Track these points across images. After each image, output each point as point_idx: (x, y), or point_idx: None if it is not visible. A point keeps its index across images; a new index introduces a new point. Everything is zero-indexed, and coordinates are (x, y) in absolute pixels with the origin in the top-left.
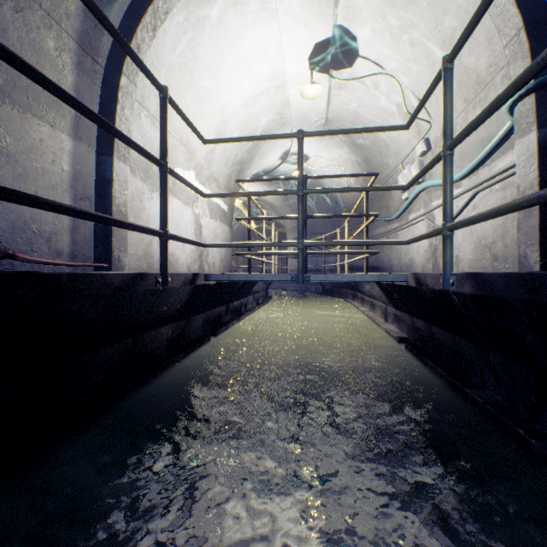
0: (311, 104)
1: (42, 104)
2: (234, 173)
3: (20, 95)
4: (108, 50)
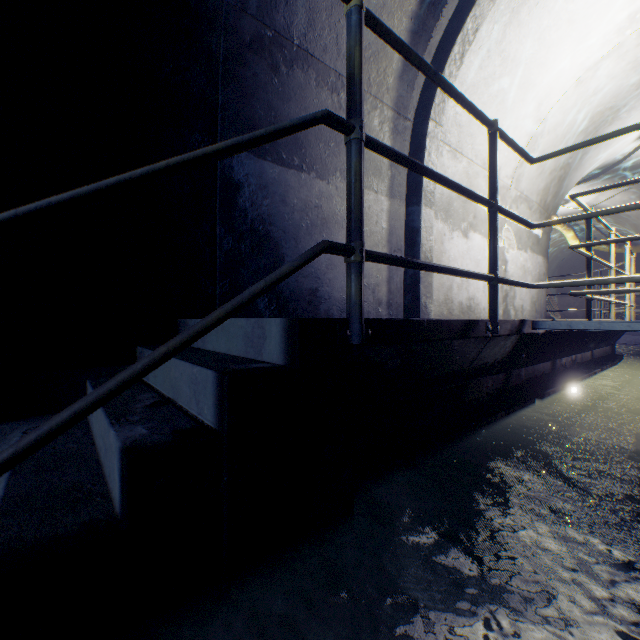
0: None
1: (369, 176)
2: (552, 182)
3: None
4: (416, 103)
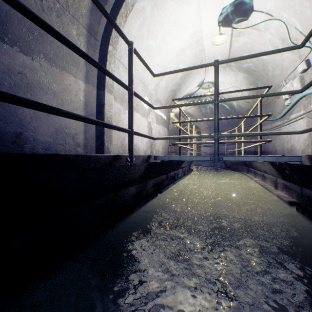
0: (218, 49)
1: (70, 65)
2: (170, 97)
3: (60, 61)
4: (102, 32)
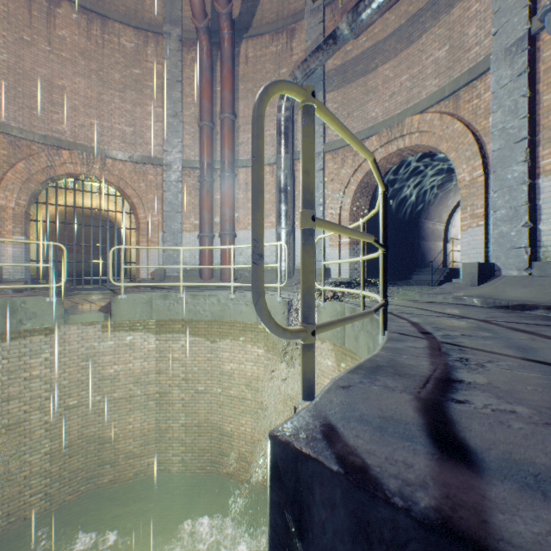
0: None
1: (436, 239)
2: None
3: (434, 239)
4: (445, 220)
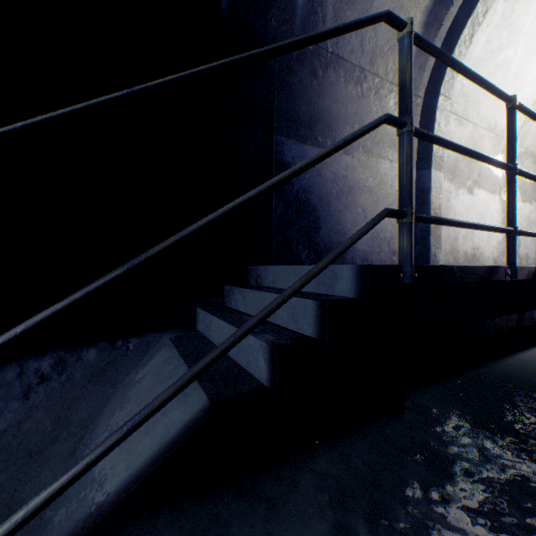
0: None
1: (385, 148)
2: None
3: (375, 148)
4: (426, 82)
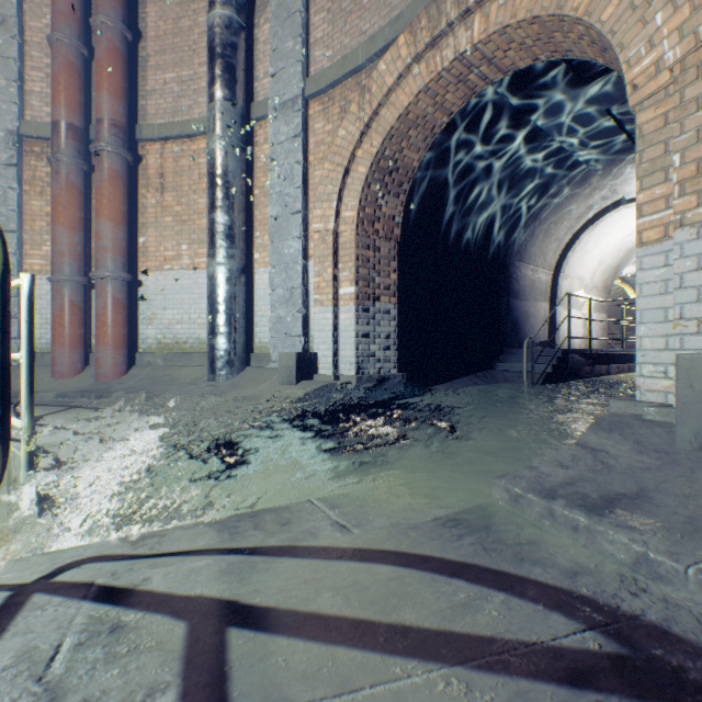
0: None
1: (538, 296)
2: (610, 275)
3: (535, 297)
4: (554, 265)
